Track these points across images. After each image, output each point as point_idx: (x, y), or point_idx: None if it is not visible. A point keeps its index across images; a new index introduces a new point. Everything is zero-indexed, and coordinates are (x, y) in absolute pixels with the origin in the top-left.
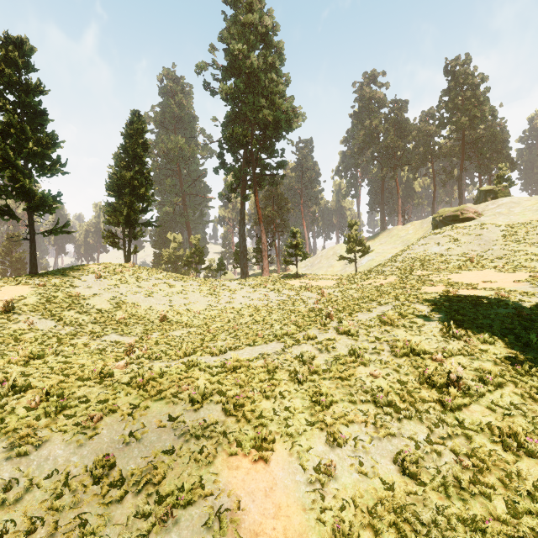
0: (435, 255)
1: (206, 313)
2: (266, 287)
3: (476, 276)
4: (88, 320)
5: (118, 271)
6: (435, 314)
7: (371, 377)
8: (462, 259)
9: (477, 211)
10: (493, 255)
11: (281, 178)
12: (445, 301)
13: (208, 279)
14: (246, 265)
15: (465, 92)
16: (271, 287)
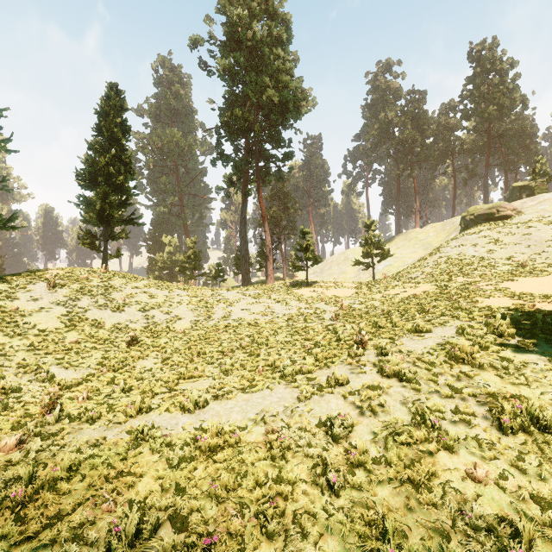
0: (473, 258)
1: (192, 332)
2: (271, 298)
3: (540, 284)
4: (20, 347)
5: (82, 277)
6: (534, 345)
7: (473, 481)
8: (510, 263)
9: (515, 208)
10: (550, 258)
11: (288, 172)
12: (532, 321)
13: (200, 287)
14: (248, 271)
15: (492, 79)
16: (276, 298)
